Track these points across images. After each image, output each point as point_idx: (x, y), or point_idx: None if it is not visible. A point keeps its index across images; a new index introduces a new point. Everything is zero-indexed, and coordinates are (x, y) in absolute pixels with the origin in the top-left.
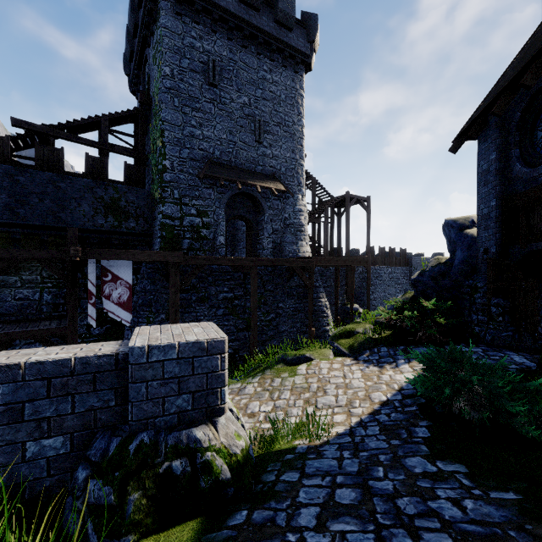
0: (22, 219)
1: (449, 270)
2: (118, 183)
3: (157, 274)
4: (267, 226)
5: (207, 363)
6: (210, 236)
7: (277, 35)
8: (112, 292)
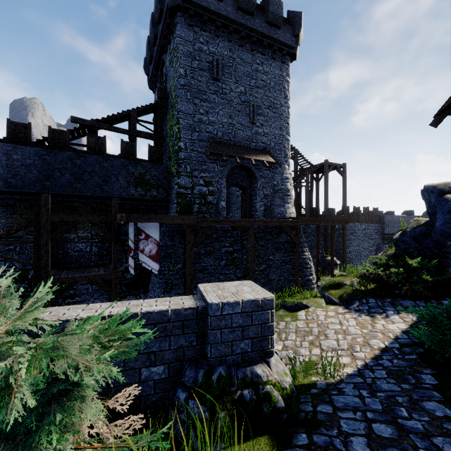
0: (79, 192)
1: (430, 231)
2: (143, 161)
3: (175, 233)
4: (259, 192)
5: (261, 316)
6: (214, 201)
7: (268, 34)
8: (145, 247)
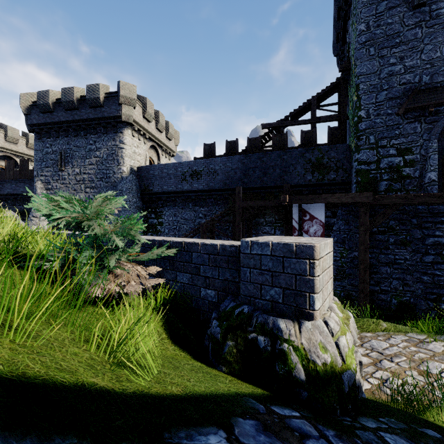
0: (265, 184)
1: None
2: (322, 145)
3: (351, 216)
4: None
5: (296, 265)
6: (414, 174)
7: None
8: (309, 228)
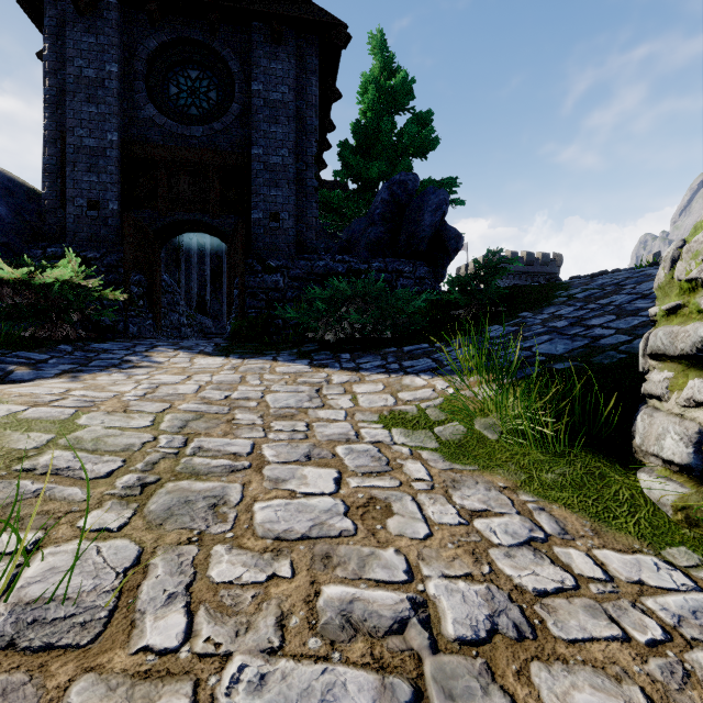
0: None
1: None
2: None
3: None
4: None
5: None
6: None
7: None
8: None
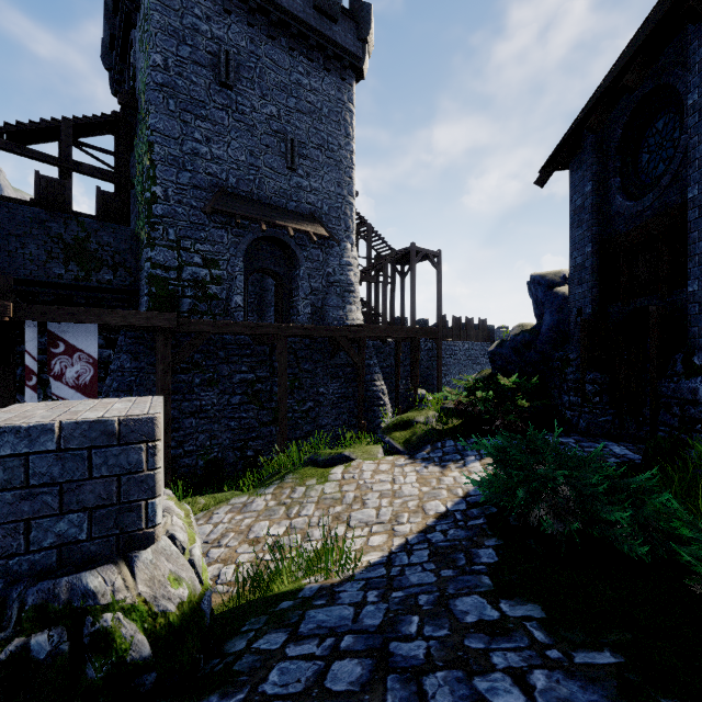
0: None
1: (535, 339)
2: (86, 217)
3: (142, 346)
4: (303, 283)
5: (120, 458)
6: (222, 295)
7: (317, 27)
8: (65, 370)
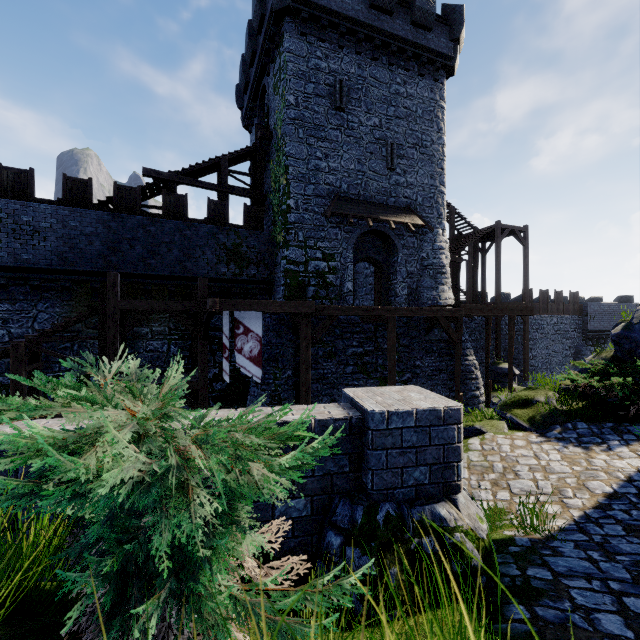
0: (153, 270)
1: None
2: (238, 227)
3: (283, 326)
4: (401, 269)
5: (444, 434)
6: (336, 282)
7: (413, 40)
8: (243, 346)
